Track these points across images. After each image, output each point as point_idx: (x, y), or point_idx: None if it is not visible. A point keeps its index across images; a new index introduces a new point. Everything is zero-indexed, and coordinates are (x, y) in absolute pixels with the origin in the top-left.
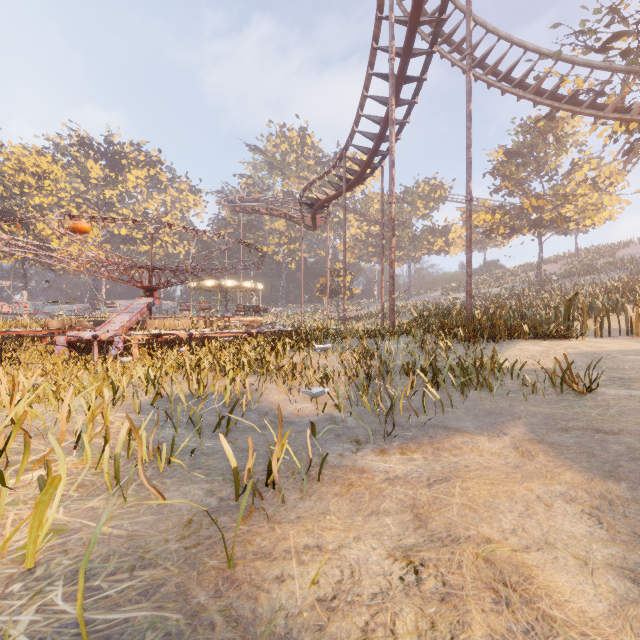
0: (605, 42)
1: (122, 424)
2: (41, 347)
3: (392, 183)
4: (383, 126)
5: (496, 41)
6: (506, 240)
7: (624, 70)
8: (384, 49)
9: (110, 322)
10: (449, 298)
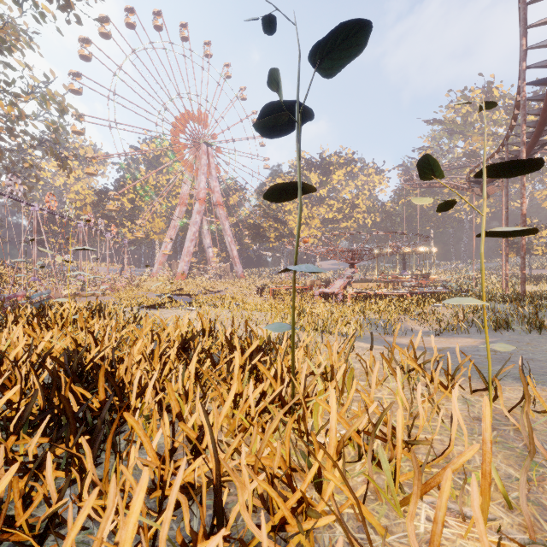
0: None
1: (358, 321)
2: (308, 295)
3: (522, 188)
4: (541, 116)
5: None
6: None
7: None
8: (531, 67)
9: (334, 284)
10: None
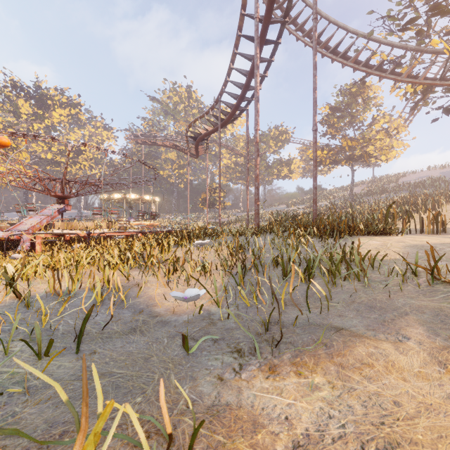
0: (405, 24)
1: None
2: None
3: (257, 114)
4: (248, 77)
5: (327, 25)
6: (329, 170)
7: (414, 49)
8: (250, 16)
9: (21, 224)
10: (292, 209)
